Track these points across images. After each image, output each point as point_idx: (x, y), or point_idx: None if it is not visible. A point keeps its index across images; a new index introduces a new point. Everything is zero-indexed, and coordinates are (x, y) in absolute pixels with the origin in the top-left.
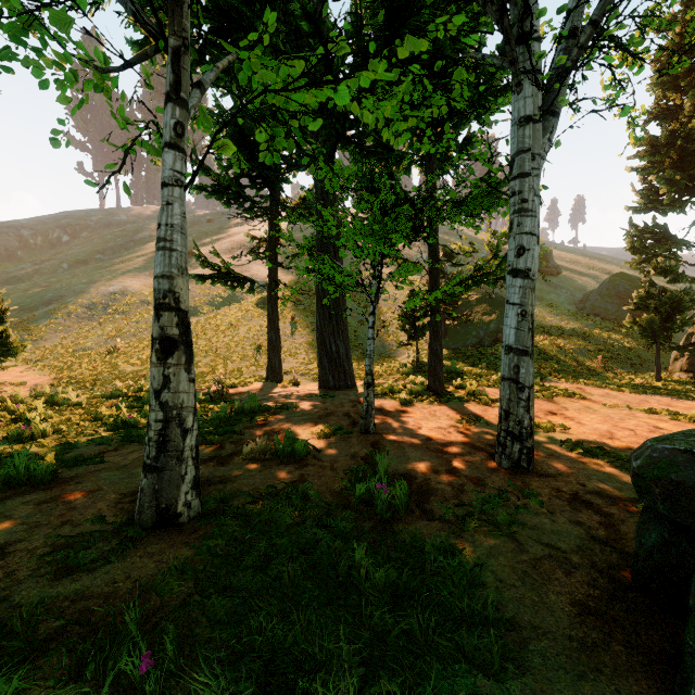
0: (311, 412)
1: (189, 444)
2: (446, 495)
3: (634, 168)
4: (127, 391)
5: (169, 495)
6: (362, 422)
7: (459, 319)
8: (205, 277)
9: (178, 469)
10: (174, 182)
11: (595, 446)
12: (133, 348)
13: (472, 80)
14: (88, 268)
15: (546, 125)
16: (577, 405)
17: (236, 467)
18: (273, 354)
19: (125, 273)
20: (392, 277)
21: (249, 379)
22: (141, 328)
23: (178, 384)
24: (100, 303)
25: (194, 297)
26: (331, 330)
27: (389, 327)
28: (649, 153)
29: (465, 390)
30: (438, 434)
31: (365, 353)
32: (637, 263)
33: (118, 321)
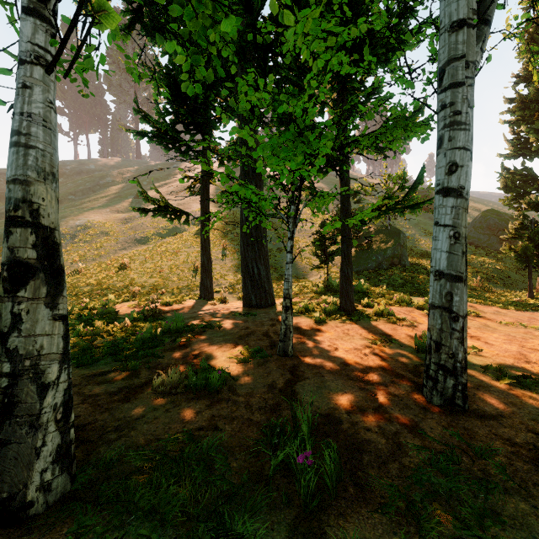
0: (232, 331)
1: (51, 403)
2: (382, 453)
3: (507, 121)
4: (71, 309)
5: (15, 479)
6: (280, 345)
7: (361, 247)
8: (147, 210)
9: (31, 440)
10: (33, 59)
11: (521, 374)
12: (92, 270)
13: (384, 20)
14: (62, 206)
15: (478, 34)
16: (475, 323)
17: (142, 404)
18: (205, 276)
19: (90, 210)
20: (309, 204)
21: (184, 297)
22: (100, 254)
23: (34, 325)
24: (68, 234)
25: (145, 228)
26: (253, 255)
27: (303, 253)
28: (520, 108)
29: (372, 308)
30: (355, 357)
31: (283, 275)
32: (510, 200)
33: (82, 249)
